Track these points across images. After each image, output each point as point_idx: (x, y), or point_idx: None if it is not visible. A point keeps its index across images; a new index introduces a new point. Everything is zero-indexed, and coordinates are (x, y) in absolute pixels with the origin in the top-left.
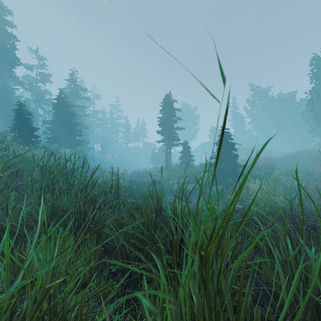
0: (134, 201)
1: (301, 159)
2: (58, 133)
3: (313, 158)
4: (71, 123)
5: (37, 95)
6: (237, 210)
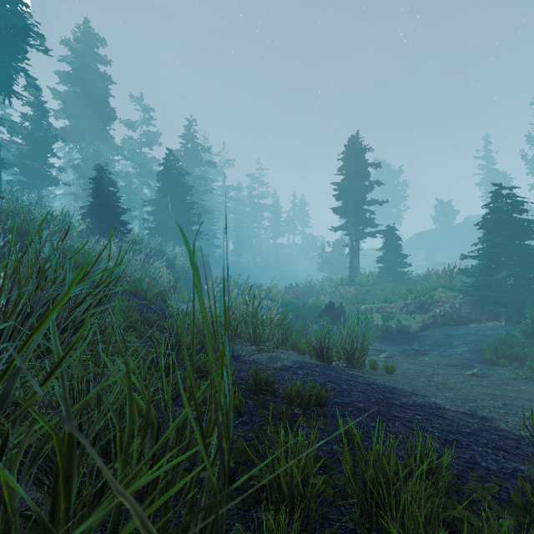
0: (294, 361)
1: None
2: (165, 220)
3: None
4: (185, 202)
5: (142, 166)
6: None
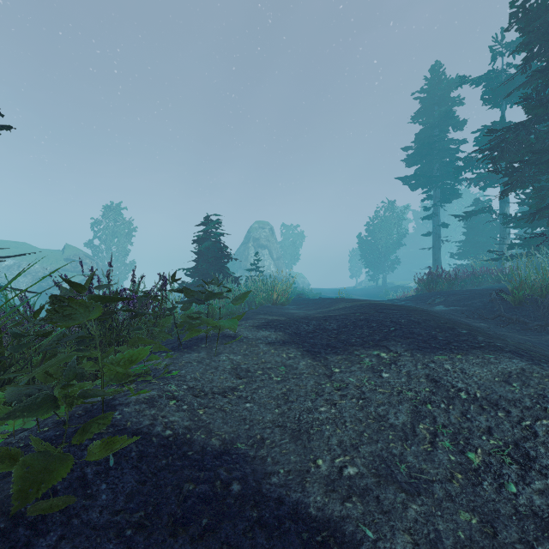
0: None
1: None
2: None
3: None
4: None
5: None
6: None
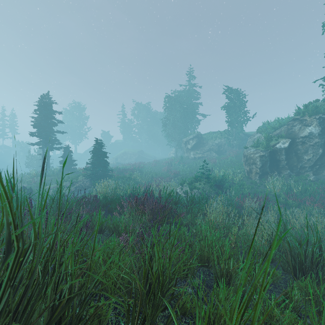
0: None
1: (161, 163)
2: None
3: (167, 163)
4: None
5: None
6: None
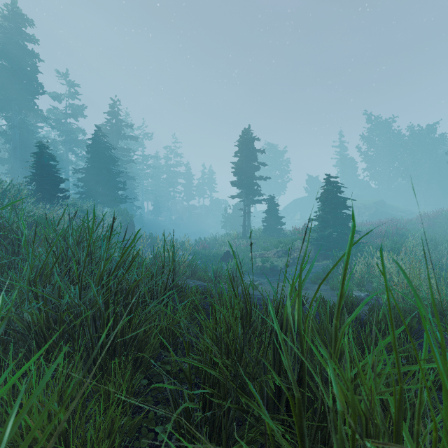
0: (198, 284)
1: (445, 222)
2: (94, 186)
3: None
4: (112, 171)
5: (67, 135)
6: (358, 301)
